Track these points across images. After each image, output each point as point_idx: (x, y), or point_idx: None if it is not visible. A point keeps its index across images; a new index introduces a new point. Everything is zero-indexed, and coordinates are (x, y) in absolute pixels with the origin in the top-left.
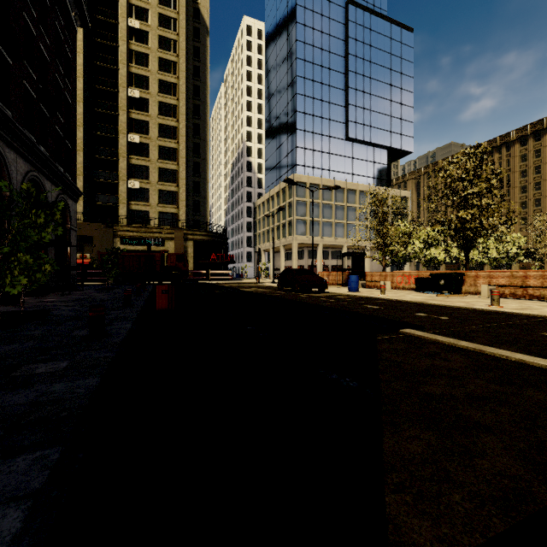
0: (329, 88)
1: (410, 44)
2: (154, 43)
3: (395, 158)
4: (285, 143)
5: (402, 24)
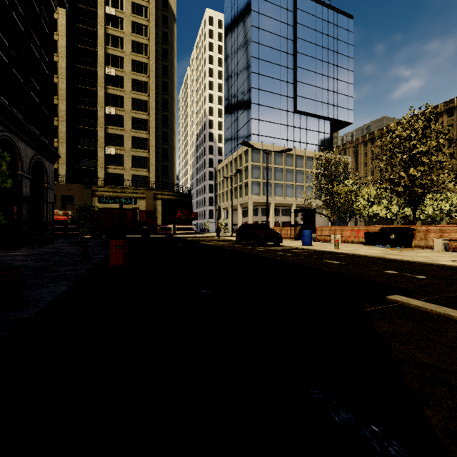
0: (280, 67)
1: (350, 29)
2: (128, 28)
3: (337, 128)
4: (242, 115)
5: (343, 12)
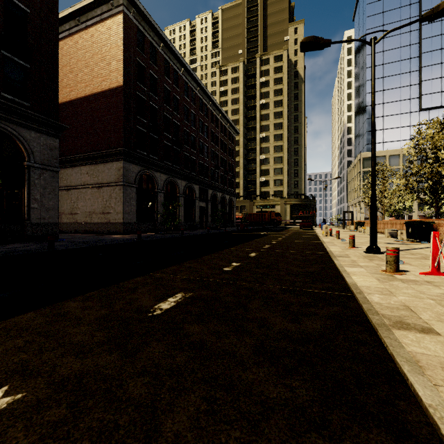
0: (400, 76)
1: None
2: (271, 106)
3: None
4: (362, 128)
5: None
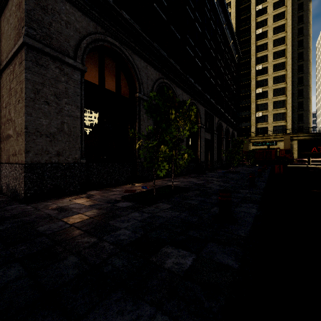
0: None
1: None
2: (270, 34)
3: None
4: None
5: None
